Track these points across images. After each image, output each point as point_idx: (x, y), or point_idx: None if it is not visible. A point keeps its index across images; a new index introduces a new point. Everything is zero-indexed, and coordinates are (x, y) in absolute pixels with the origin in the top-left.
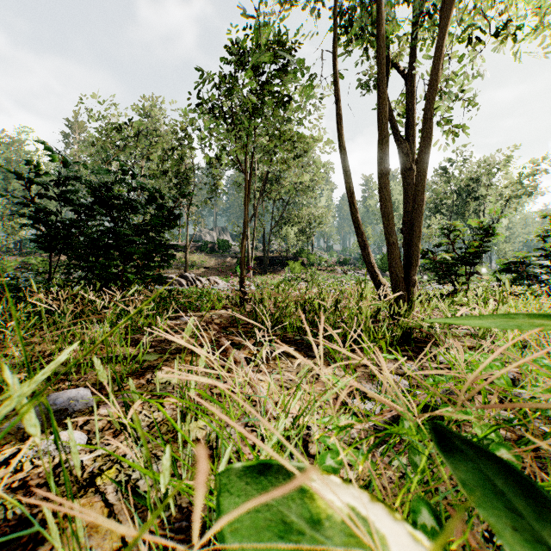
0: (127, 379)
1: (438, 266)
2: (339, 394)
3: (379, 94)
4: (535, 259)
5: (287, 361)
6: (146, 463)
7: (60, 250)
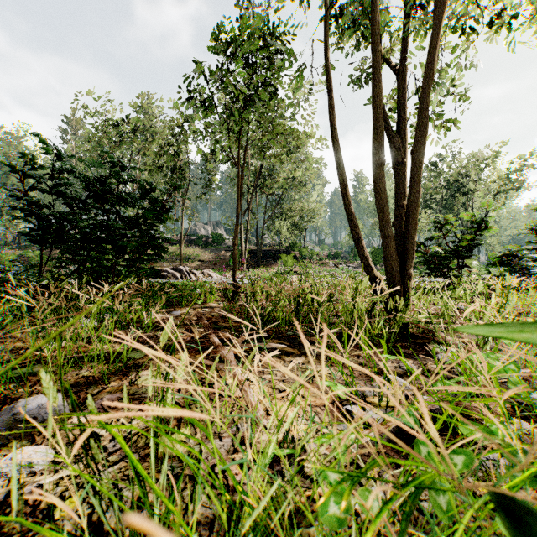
0: (109, 380)
1: (431, 259)
2: (336, 398)
3: (374, 83)
4: (526, 252)
5: (279, 359)
6: (116, 488)
7: (50, 243)
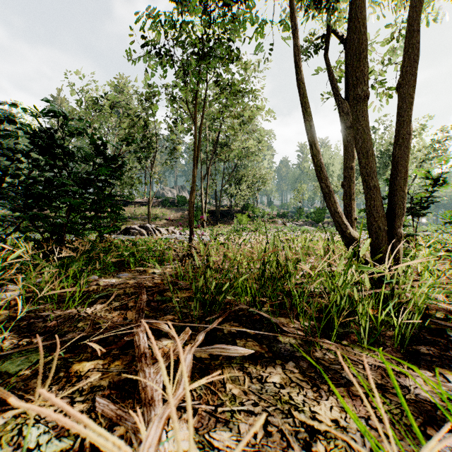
0: None
1: None
2: None
3: None
4: None
5: (242, 371)
6: None
7: None
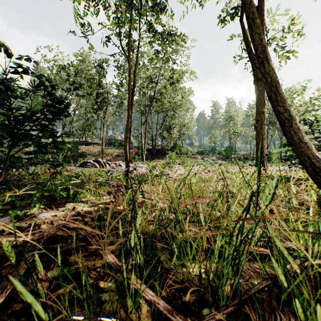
0: None
1: None
2: None
3: None
4: None
5: None
6: None
7: None
